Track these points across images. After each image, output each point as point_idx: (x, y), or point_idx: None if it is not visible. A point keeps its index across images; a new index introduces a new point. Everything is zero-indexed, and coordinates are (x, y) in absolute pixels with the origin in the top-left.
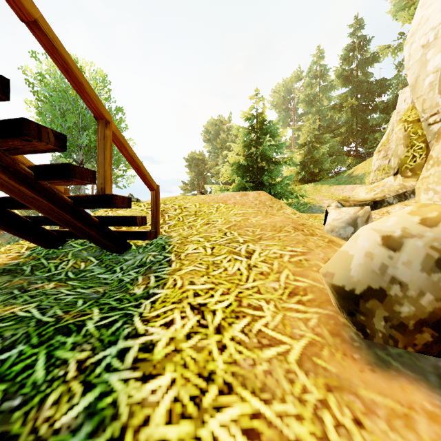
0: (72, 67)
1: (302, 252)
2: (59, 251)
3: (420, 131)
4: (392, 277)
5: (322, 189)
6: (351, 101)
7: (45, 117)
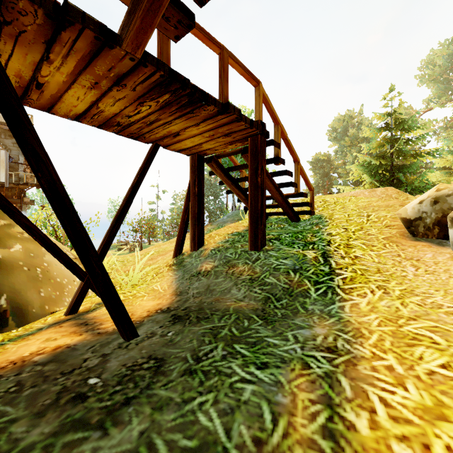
0: (291, 146)
1: None
2: (267, 222)
3: None
4: (421, 211)
5: None
6: None
7: None
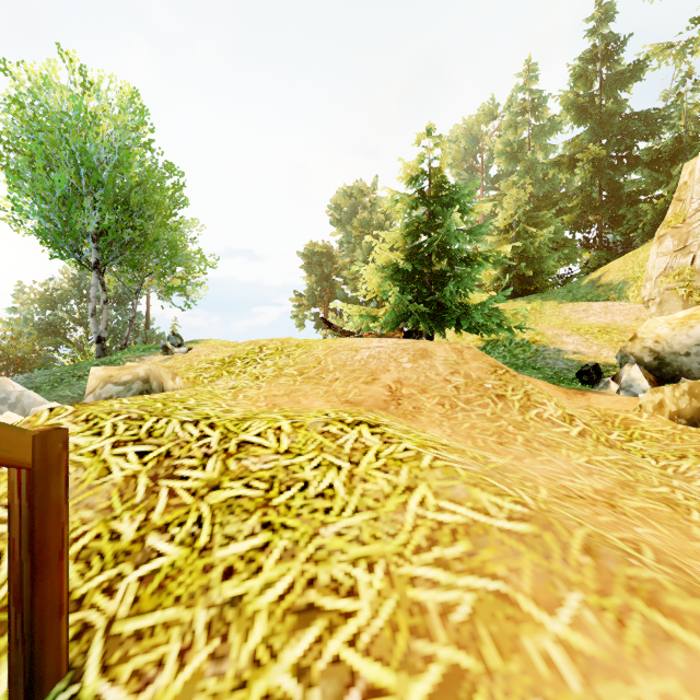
0: None
1: None
2: None
3: None
4: None
5: (545, 310)
6: (595, 149)
7: (14, 178)
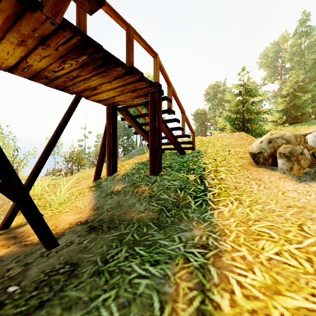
0: (179, 102)
1: None
2: (163, 154)
3: None
4: (261, 147)
5: (301, 129)
6: None
7: None
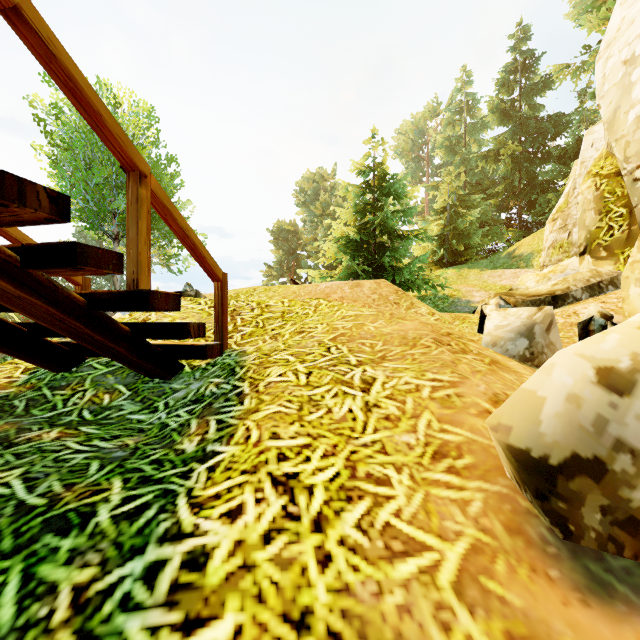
0: (82, 86)
1: (451, 382)
2: (72, 376)
3: (620, 190)
4: (617, 440)
5: (469, 276)
6: (512, 146)
7: (62, 170)
